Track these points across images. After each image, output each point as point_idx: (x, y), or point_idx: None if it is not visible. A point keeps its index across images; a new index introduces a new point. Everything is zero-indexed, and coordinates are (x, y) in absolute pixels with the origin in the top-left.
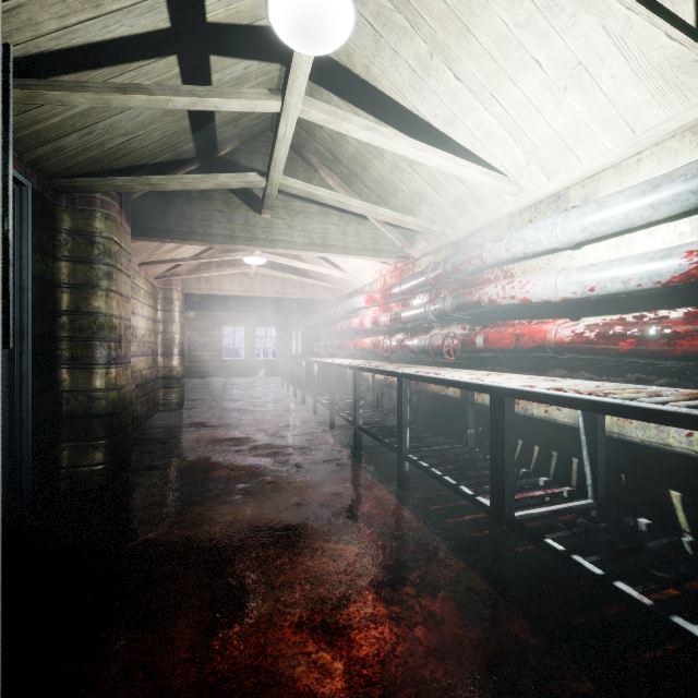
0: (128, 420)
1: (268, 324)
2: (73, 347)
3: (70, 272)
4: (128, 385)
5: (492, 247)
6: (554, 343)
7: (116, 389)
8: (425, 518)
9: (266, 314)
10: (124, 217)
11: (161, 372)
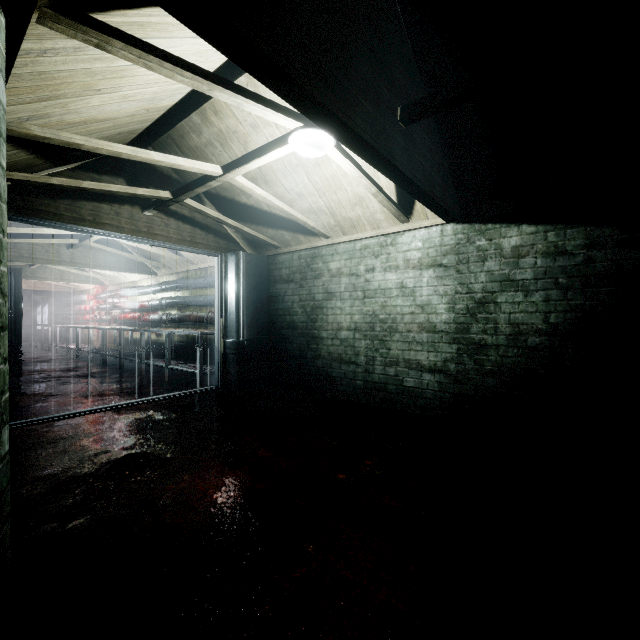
0: None
1: None
2: None
3: None
4: None
5: (120, 292)
6: (128, 319)
7: None
8: (93, 363)
9: None
10: None
11: None
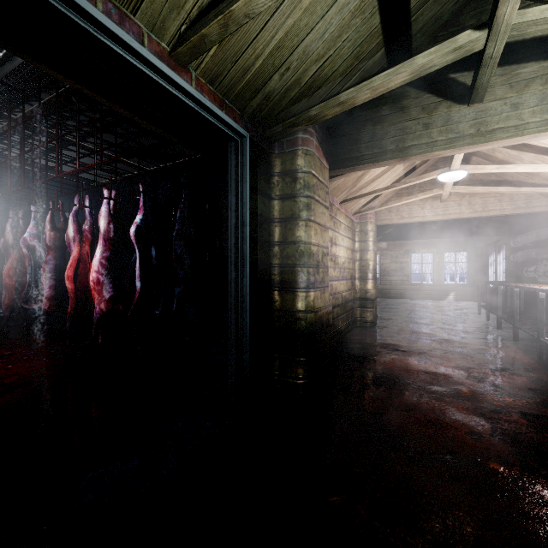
0: (325, 339)
1: (458, 249)
2: (282, 272)
3: (280, 208)
4: (324, 307)
5: None
6: None
7: (313, 312)
8: None
9: (456, 240)
10: (322, 153)
11: (358, 293)
